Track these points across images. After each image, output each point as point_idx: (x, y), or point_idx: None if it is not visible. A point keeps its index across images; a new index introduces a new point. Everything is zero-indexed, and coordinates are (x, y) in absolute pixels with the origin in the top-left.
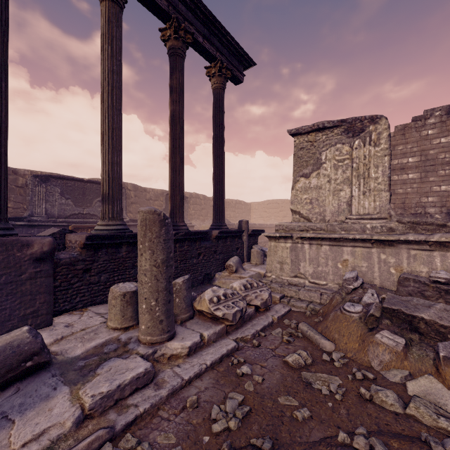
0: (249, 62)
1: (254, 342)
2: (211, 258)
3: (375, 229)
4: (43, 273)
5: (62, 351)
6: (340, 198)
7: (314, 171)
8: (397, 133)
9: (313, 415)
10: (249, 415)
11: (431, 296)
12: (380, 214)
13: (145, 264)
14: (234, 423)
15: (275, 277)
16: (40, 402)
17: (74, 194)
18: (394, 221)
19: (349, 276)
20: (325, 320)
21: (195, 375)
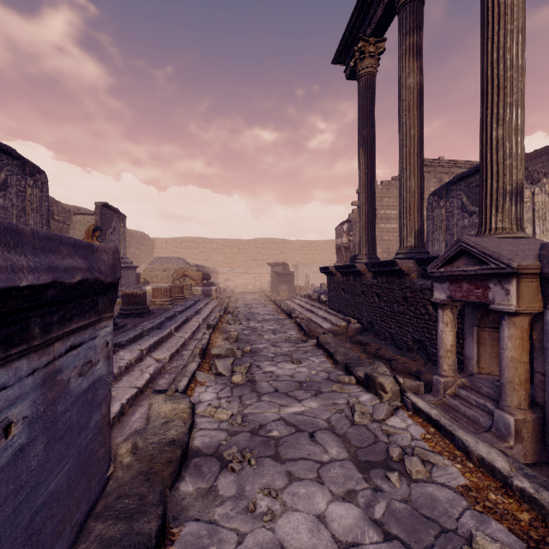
0: None
1: None
2: None
3: None
4: None
5: None
6: None
7: None
8: (384, 187)
9: None
10: None
11: None
12: None
13: None
14: None
15: None
16: None
17: None
18: None
19: None
20: None
21: None
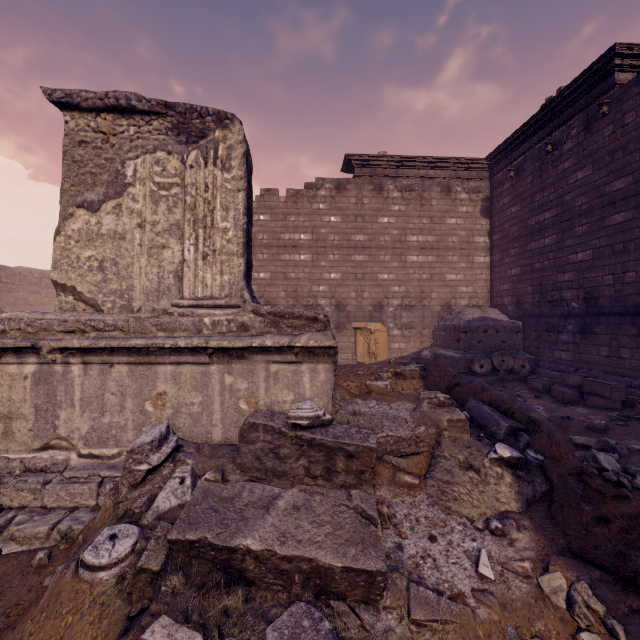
0: None
1: None
2: None
3: (218, 327)
4: None
5: None
6: (163, 263)
7: (110, 200)
8: (289, 199)
9: None
10: None
11: (289, 455)
12: (230, 299)
13: None
14: None
15: None
16: None
17: None
18: (248, 312)
19: (143, 440)
20: (37, 601)
21: None
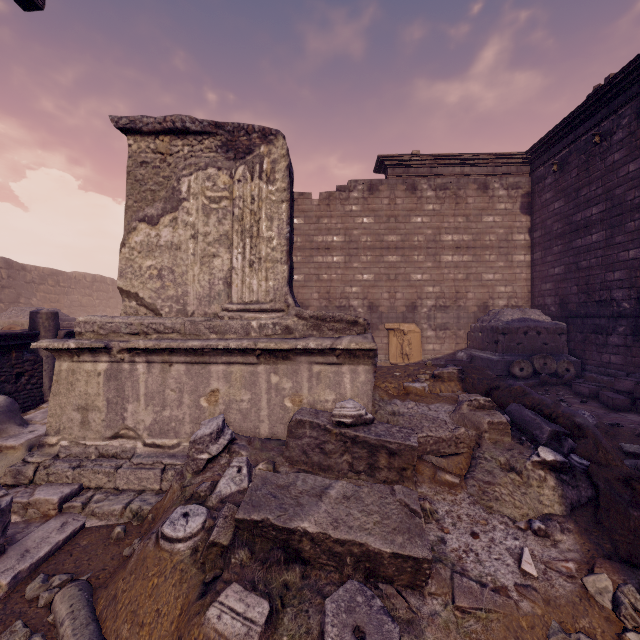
0: None
1: None
2: None
3: (264, 329)
4: None
5: None
6: (214, 271)
7: (167, 214)
8: (322, 202)
9: None
10: None
11: (334, 451)
12: (275, 303)
13: None
14: None
15: (70, 443)
16: None
17: None
18: (292, 316)
19: (203, 432)
20: (124, 566)
21: None
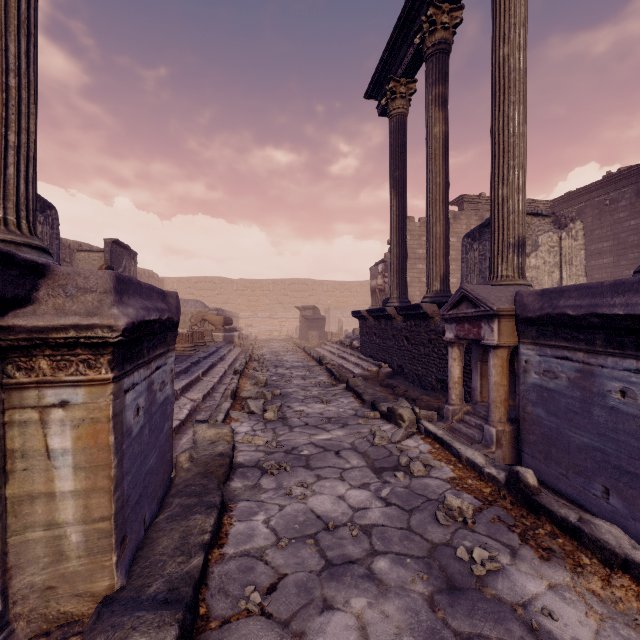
0: None
1: None
2: None
3: None
4: None
5: None
6: (553, 279)
7: (533, 252)
8: (422, 225)
9: None
10: None
11: None
12: None
13: None
14: None
15: None
16: None
17: None
18: None
19: None
20: None
21: None
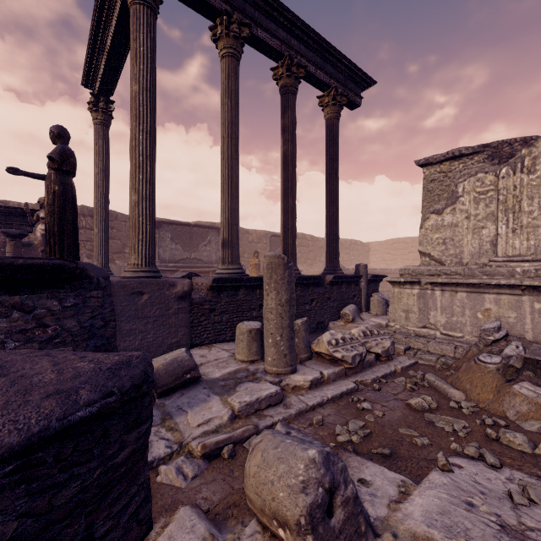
0: (368, 82)
1: (375, 385)
2: (324, 305)
3: (527, 273)
4: (183, 309)
5: (204, 374)
6: (482, 237)
7: (448, 207)
8: None
9: (433, 443)
10: (370, 436)
11: None
12: (535, 256)
13: (271, 303)
14: (356, 438)
15: (400, 327)
16: (201, 403)
17: (182, 239)
18: None
19: (488, 326)
20: (456, 371)
21: (317, 404)
